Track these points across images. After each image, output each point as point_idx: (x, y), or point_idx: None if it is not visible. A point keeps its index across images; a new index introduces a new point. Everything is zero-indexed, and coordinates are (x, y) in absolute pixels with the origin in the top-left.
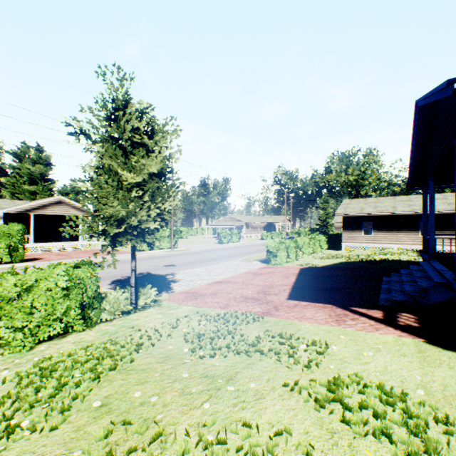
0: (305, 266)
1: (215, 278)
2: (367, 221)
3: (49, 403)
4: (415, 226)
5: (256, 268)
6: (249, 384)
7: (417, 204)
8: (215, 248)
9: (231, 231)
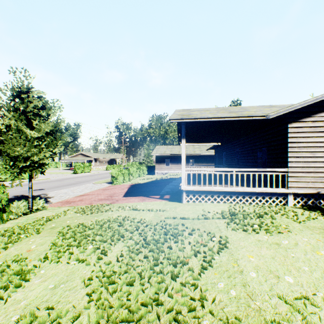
0: (133, 184)
1: (78, 193)
2: (167, 158)
3: (26, 233)
4: (188, 161)
5: (104, 186)
6: (109, 214)
7: (189, 150)
8: (72, 177)
9: (84, 164)
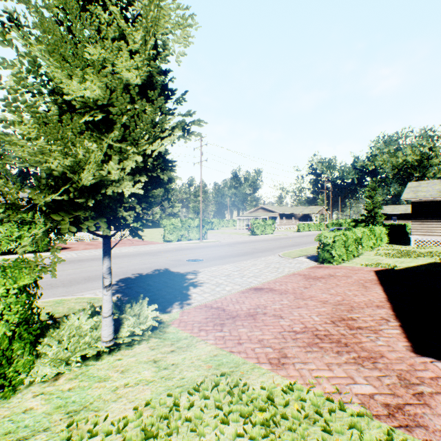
0: (379, 268)
1: (251, 281)
2: None
3: None
4: None
5: (304, 267)
6: None
7: None
8: (247, 240)
9: (265, 221)
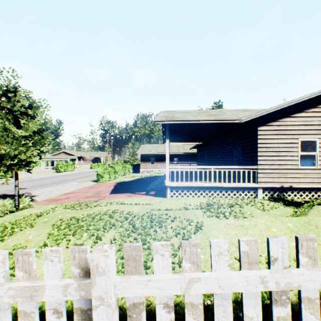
0: (119, 181)
1: (64, 192)
2: (152, 157)
3: (19, 227)
4: (172, 159)
5: (90, 185)
6: (98, 208)
7: (173, 149)
8: (55, 175)
9: (67, 162)
